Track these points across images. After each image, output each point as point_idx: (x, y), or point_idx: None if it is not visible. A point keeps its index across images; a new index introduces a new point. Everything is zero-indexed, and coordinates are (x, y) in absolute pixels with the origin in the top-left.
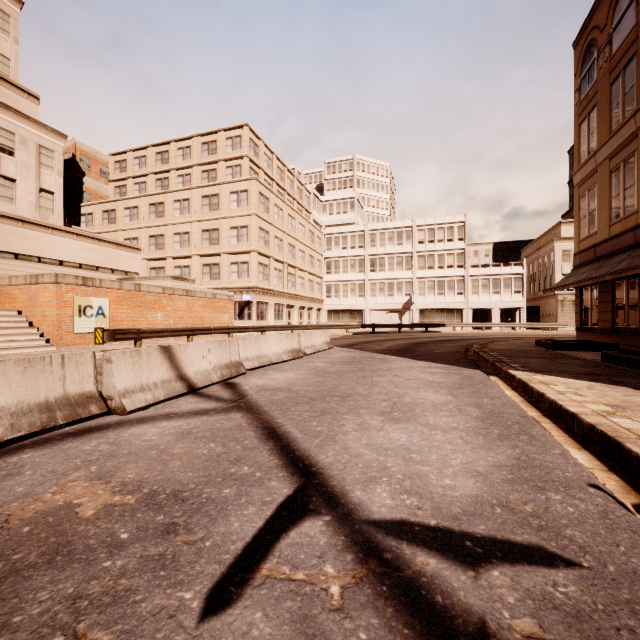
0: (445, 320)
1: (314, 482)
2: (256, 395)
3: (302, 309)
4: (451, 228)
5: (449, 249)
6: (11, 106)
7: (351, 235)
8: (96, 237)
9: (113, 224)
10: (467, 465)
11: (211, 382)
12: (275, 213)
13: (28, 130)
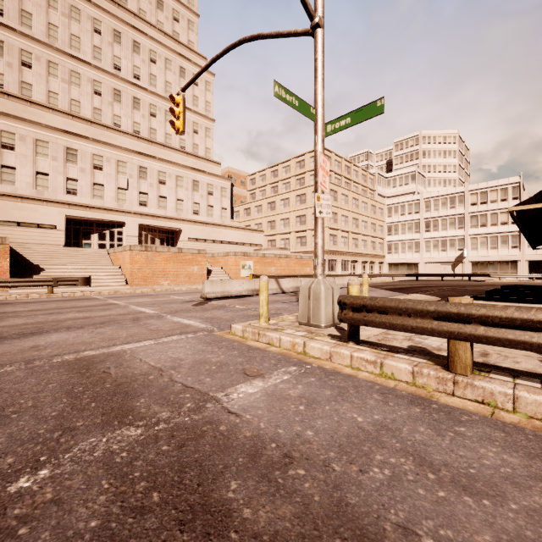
0: (498, 271)
1: None
2: None
3: (365, 263)
4: (505, 189)
5: (502, 208)
6: (212, 173)
7: (408, 204)
8: (243, 227)
9: (249, 216)
10: None
11: (290, 291)
12: (342, 200)
13: (218, 181)
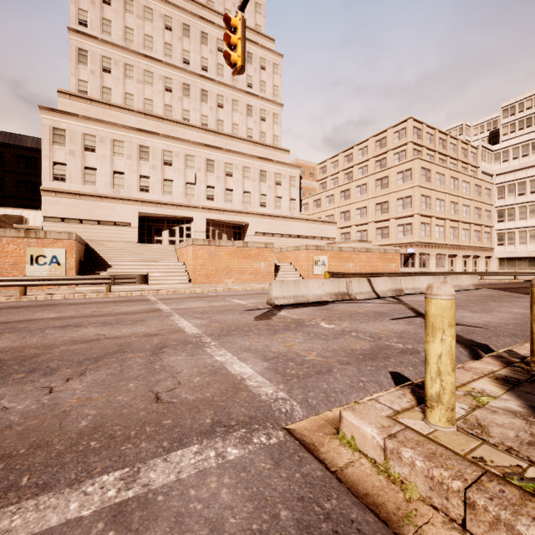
0: None
1: (422, 315)
2: (408, 302)
3: (466, 258)
4: None
5: None
6: (280, 161)
7: (530, 180)
8: (314, 219)
9: (319, 208)
10: (487, 320)
11: (387, 296)
12: (436, 180)
13: (286, 170)
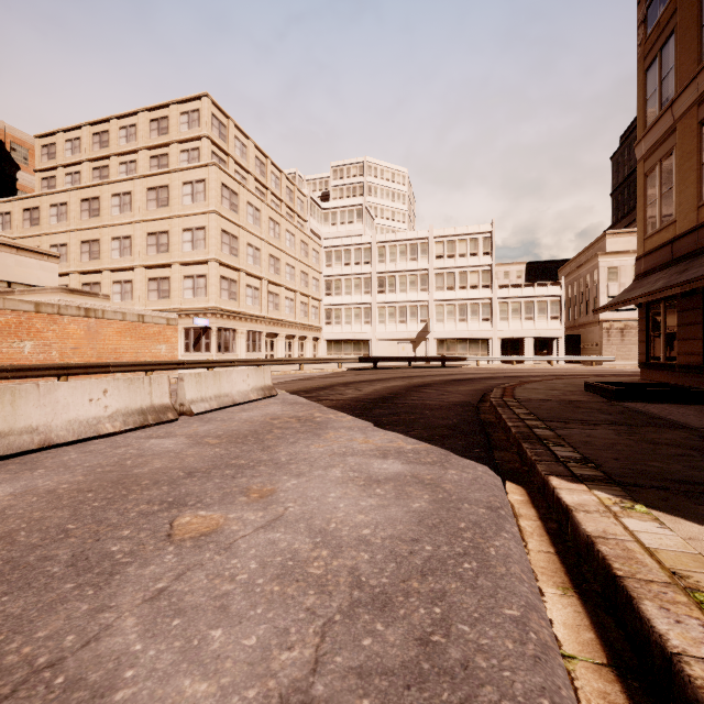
0: (468, 352)
1: None
2: None
3: (292, 338)
4: (475, 240)
5: (473, 265)
6: None
7: (355, 248)
8: None
9: (36, 226)
10: None
11: None
12: (248, 214)
13: None
